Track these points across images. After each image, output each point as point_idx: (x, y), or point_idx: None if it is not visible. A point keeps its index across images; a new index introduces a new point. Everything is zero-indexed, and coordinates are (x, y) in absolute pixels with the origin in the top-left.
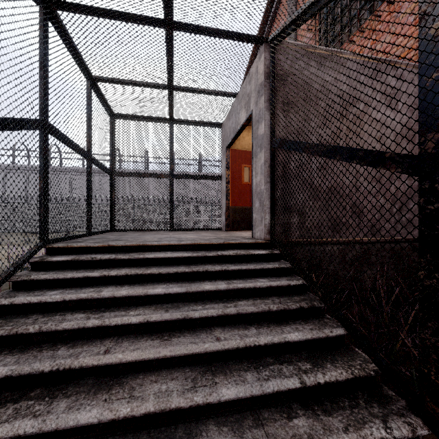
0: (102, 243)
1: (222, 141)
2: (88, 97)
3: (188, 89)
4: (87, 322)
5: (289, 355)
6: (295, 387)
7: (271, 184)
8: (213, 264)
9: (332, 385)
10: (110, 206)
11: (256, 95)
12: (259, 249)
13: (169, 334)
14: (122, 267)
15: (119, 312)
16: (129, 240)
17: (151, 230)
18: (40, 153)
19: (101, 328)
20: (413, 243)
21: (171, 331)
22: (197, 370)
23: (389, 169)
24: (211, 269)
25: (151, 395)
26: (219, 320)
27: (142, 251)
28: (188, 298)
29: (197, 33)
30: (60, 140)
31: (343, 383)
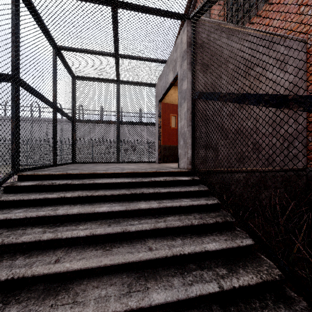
0: (62, 172)
1: (156, 97)
2: (54, 61)
3: (130, 56)
4: (43, 236)
5: (208, 262)
6: (214, 291)
7: (193, 126)
8: (148, 187)
9: (244, 288)
10: (72, 145)
11: (180, 60)
12: (183, 176)
13: (110, 245)
14: (76, 190)
15: (71, 227)
16: (83, 169)
17: (103, 163)
18: (12, 101)
19: (54, 241)
20: (298, 172)
21: (113, 242)
22: (133, 276)
23: (292, 108)
24: (146, 192)
25: (91, 300)
26: (151, 233)
27: (93, 178)
28: (128, 215)
29: (135, 10)
30: (29, 92)
31: (253, 286)
